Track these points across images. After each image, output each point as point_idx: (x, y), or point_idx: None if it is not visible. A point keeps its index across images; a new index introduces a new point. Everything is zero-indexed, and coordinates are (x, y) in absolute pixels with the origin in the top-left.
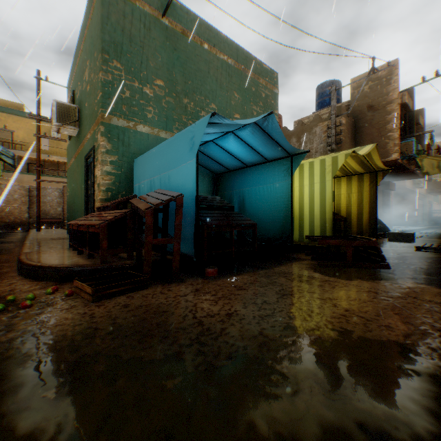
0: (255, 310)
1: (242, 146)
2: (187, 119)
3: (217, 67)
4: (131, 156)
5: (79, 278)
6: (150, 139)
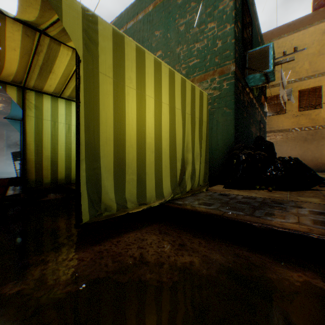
0: None
1: None
2: None
3: (140, 29)
4: None
5: None
6: None
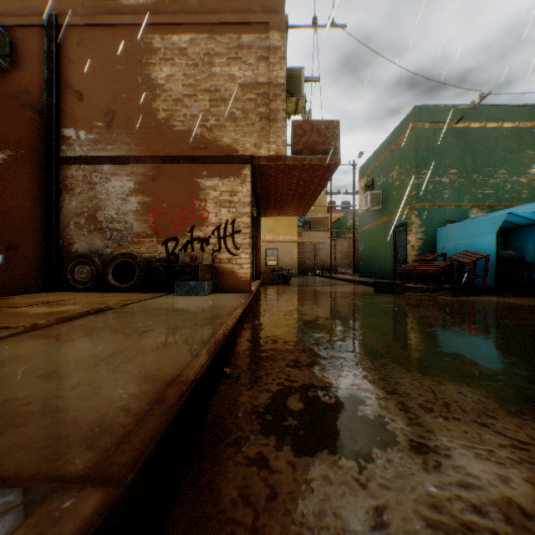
0: (534, 303)
1: (532, 213)
2: (475, 190)
3: (505, 137)
4: (432, 226)
5: (430, 292)
6: (445, 212)
